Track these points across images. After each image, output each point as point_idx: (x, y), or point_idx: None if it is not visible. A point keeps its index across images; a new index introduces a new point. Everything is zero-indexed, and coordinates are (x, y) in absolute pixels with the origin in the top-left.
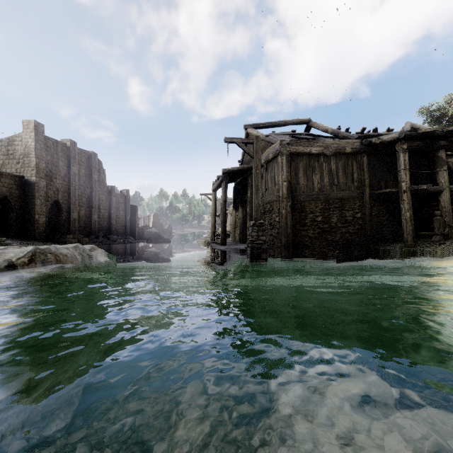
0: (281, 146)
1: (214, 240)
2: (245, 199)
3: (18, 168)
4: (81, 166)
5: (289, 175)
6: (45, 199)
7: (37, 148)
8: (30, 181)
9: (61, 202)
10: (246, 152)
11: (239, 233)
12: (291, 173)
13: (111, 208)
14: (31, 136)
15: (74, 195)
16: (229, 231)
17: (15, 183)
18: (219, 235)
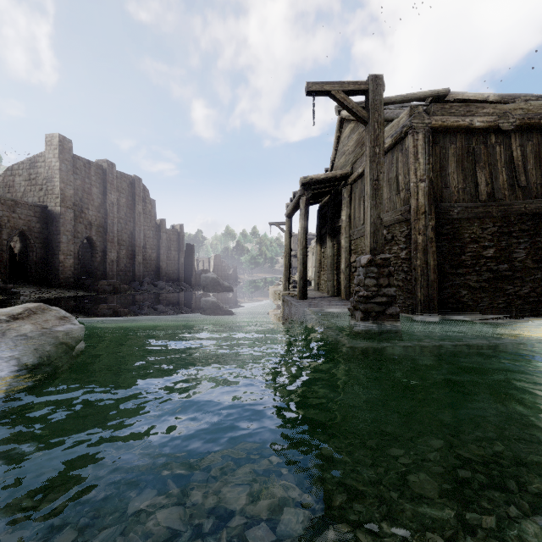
0: (413, 115)
1: (288, 289)
2: (337, 227)
3: (41, 197)
4: (121, 194)
5: (431, 168)
6: (73, 236)
7: (63, 169)
8: (53, 212)
9: (95, 239)
10: (352, 111)
11: (327, 279)
12: (433, 166)
13: (160, 247)
14: (55, 155)
15: (112, 230)
16: (310, 276)
17: (35, 215)
18: (295, 282)
